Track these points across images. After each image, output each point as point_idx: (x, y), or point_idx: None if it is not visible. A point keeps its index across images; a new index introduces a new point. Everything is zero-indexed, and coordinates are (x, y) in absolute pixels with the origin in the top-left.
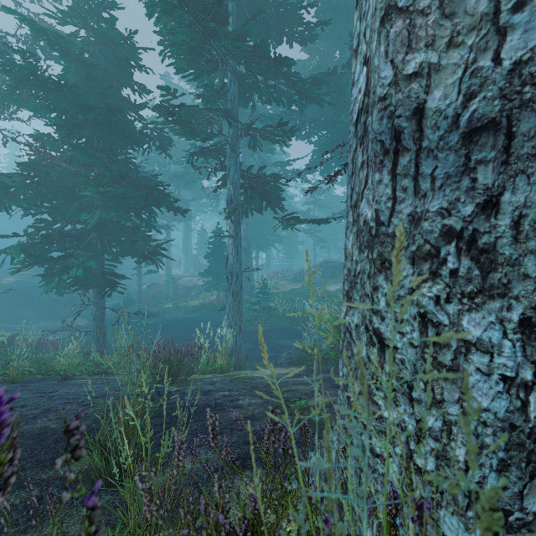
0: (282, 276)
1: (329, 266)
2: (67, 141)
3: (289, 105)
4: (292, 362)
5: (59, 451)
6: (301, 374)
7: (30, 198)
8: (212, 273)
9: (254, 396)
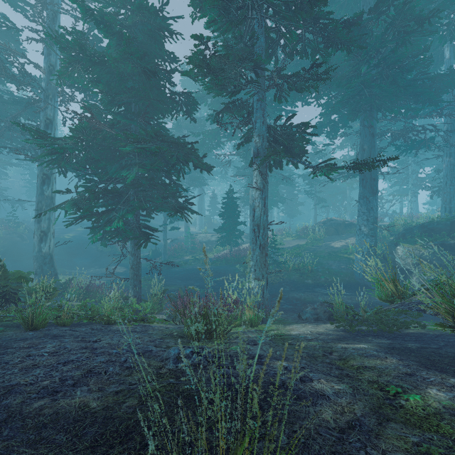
0: (286, 233)
1: (332, 224)
2: (110, 108)
3: (313, 56)
4: (319, 318)
5: None
6: (345, 337)
7: (81, 162)
8: (225, 229)
9: (326, 374)
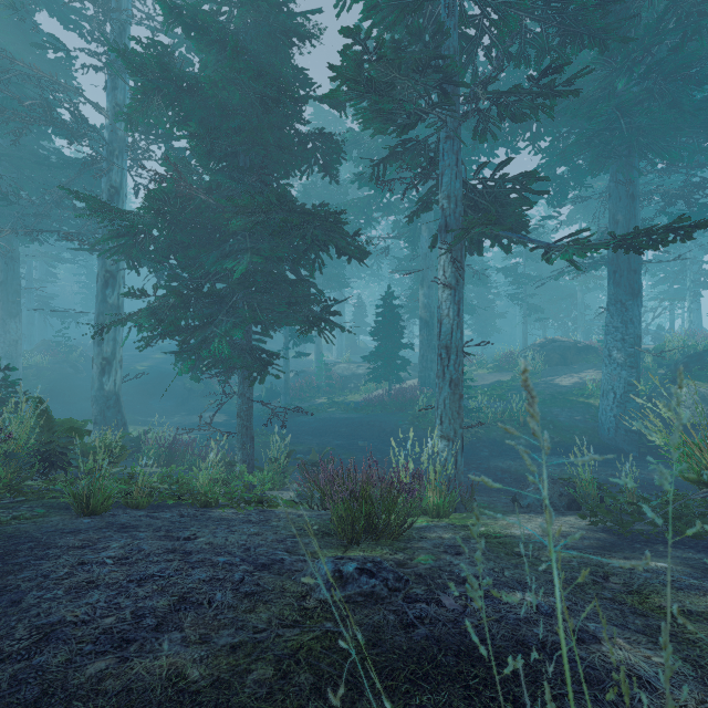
0: (478, 363)
1: (556, 347)
2: (205, 163)
3: (537, 63)
4: (551, 505)
5: None
6: (614, 543)
7: (162, 249)
8: (381, 356)
9: (618, 626)
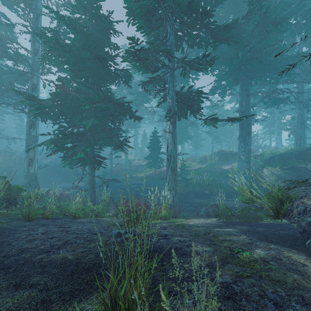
0: (193, 160)
1: (223, 153)
2: (75, 80)
3: (206, 47)
4: (209, 214)
5: (74, 284)
6: (222, 225)
7: (56, 114)
8: (152, 157)
9: (202, 243)
